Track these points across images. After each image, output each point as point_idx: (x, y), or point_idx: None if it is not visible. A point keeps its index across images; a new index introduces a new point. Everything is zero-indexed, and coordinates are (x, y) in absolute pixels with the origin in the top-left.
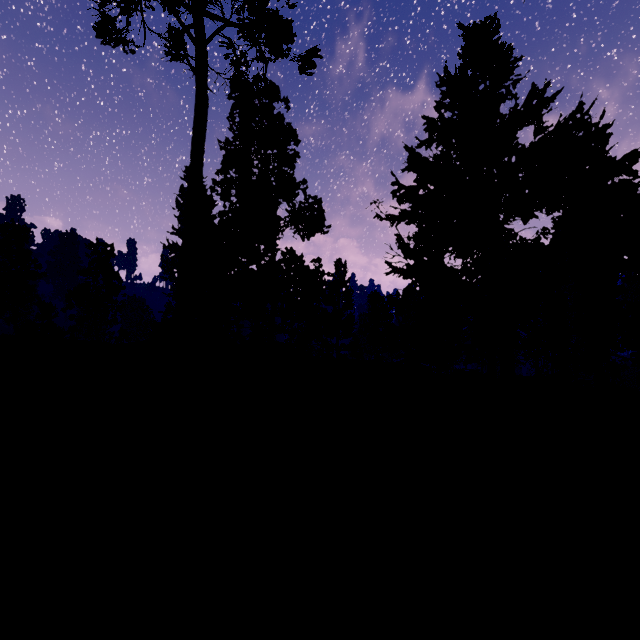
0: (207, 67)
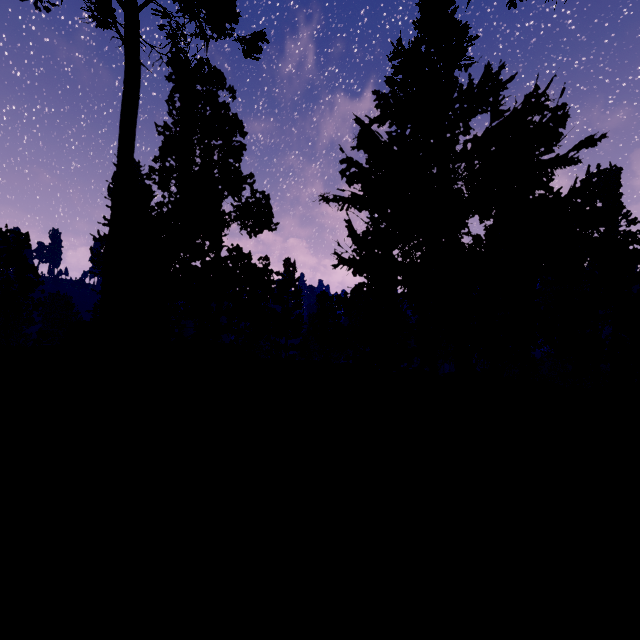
0: (139, 37)
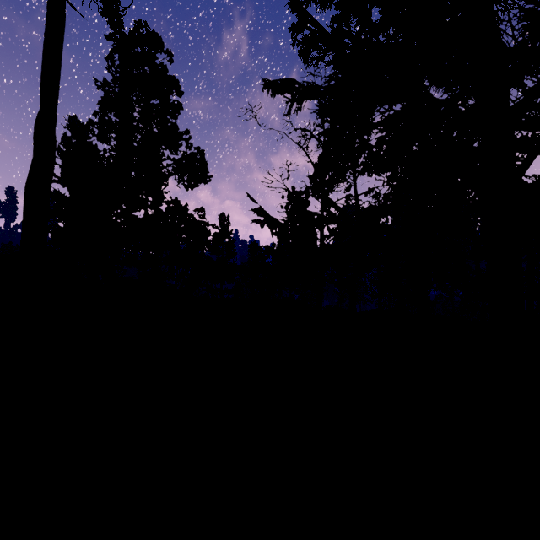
0: None
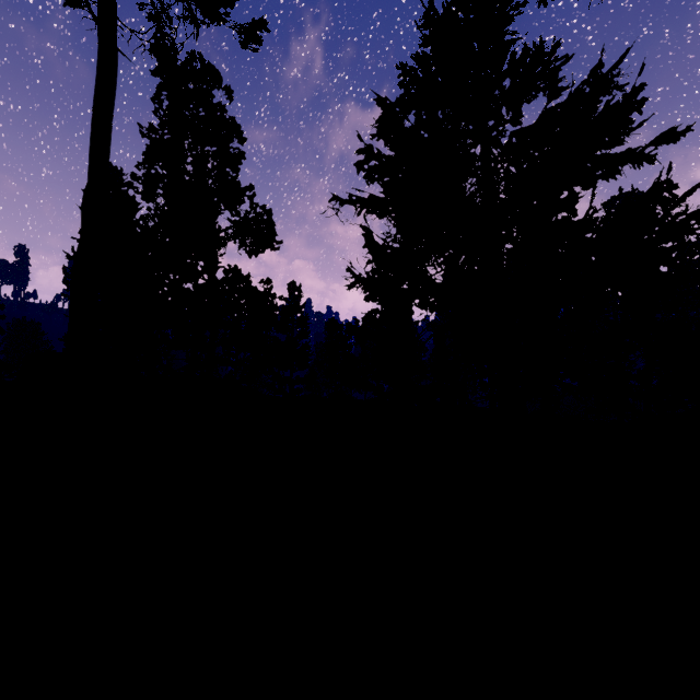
0: (115, 18)
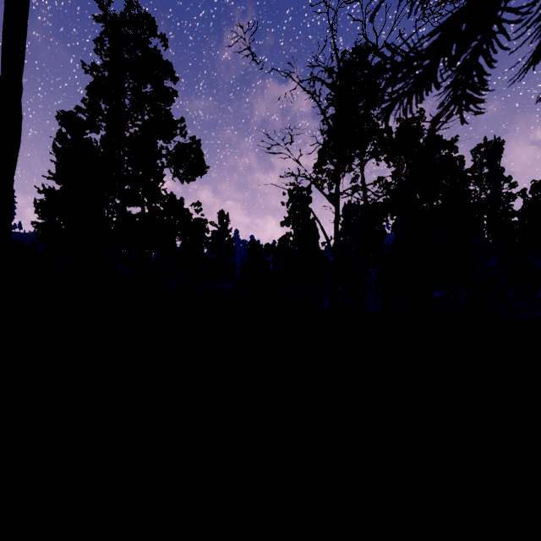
0: None
